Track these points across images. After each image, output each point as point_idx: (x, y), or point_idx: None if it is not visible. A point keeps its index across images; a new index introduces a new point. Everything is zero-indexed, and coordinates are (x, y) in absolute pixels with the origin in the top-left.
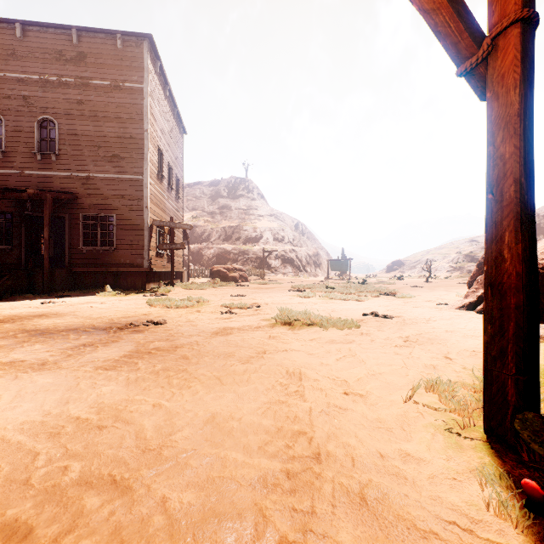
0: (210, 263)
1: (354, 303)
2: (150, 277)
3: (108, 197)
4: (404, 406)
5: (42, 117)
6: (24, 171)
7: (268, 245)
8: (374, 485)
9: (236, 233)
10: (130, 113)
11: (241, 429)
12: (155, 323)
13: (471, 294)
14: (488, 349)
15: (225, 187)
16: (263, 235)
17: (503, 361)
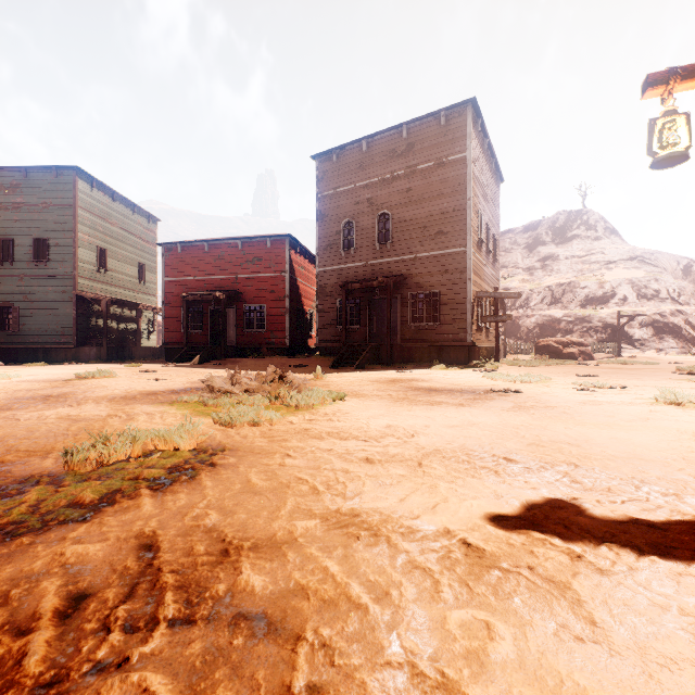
0: (530, 336)
1: None
2: (471, 352)
3: (432, 274)
4: None
5: (380, 213)
6: (367, 262)
7: (625, 306)
8: None
9: (569, 292)
10: (452, 186)
11: (640, 444)
12: (513, 391)
13: None
14: None
15: (548, 229)
16: (617, 291)
17: None
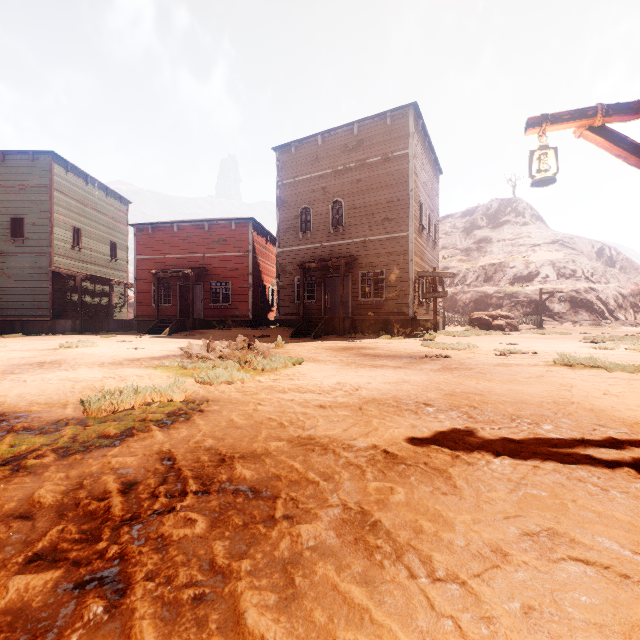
0: (466, 310)
1: None
2: (413, 324)
3: (379, 255)
4: None
5: (334, 200)
6: (322, 244)
7: (547, 284)
8: (599, 408)
9: (499, 271)
10: (397, 179)
11: (528, 393)
12: (444, 356)
13: None
14: None
15: (483, 215)
16: (540, 271)
17: None
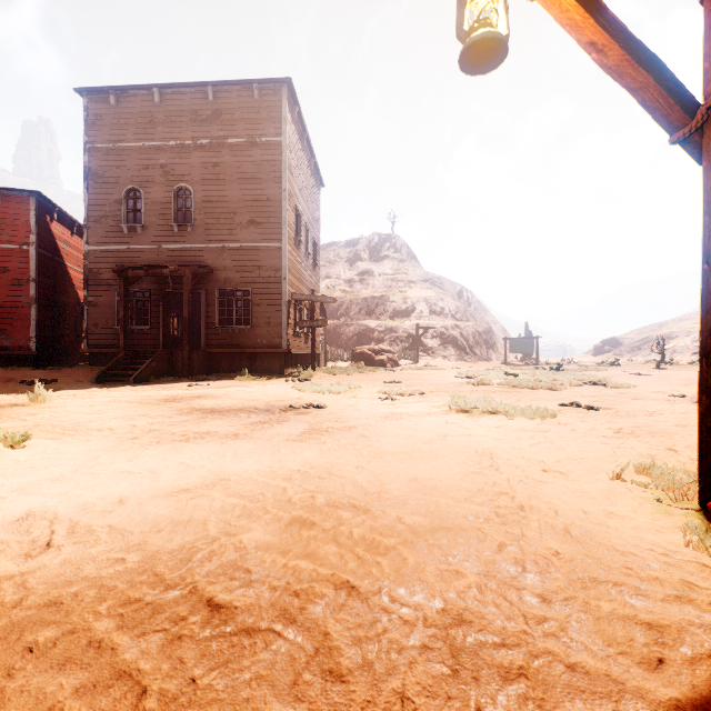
0: (349, 344)
1: (547, 393)
2: (287, 360)
3: (244, 269)
4: (610, 483)
5: (179, 186)
6: (161, 245)
7: (422, 319)
8: (577, 525)
9: (381, 305)
10: (267, 172)
11: (444, 487)
12: (316, 406)
13: None
14: (703, 421)
15: (366, 247)
16: (416, 306)
17: None
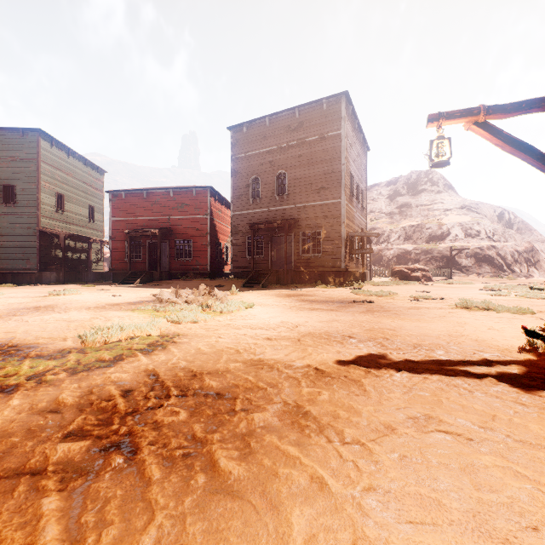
0: (389, 264)
1: None
2: (344, 276)
3: (317, 218)
4: (521, 334)
5: (279, 172)
6: (269, 208)
7: (456, 242)
8: (482, 339)
9: (417, 232)
10: (331, 154)
11: (431, 329)
12: (368, 301)
13: None
14: None
15: (404, 184)
16: (451, 231)
17: None
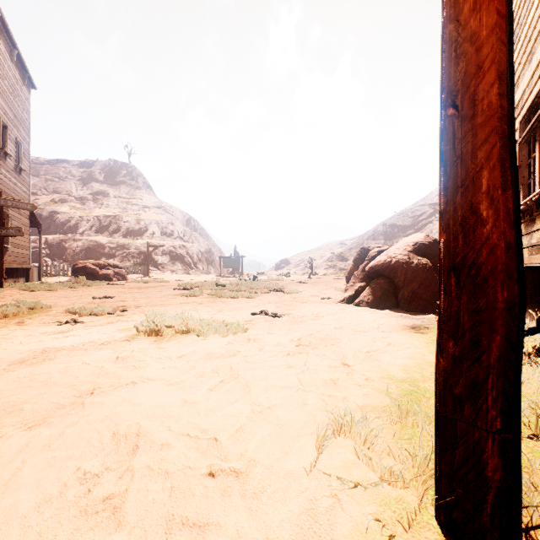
0: (76, 259)
1: (244, 301)
2: None
3: None
4: (308, 485)
5: None
6: None
7: (154, 239)
8: None
9: (114, 224)
10: None
11: None
12: None
13: (350, 288)
14: (448, 383)
15: (102, 170)
16: (149, 228)
17: (477, 406)
